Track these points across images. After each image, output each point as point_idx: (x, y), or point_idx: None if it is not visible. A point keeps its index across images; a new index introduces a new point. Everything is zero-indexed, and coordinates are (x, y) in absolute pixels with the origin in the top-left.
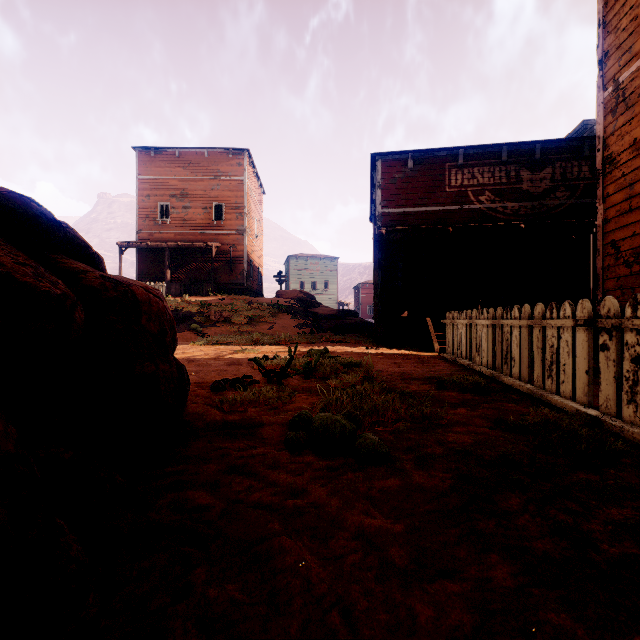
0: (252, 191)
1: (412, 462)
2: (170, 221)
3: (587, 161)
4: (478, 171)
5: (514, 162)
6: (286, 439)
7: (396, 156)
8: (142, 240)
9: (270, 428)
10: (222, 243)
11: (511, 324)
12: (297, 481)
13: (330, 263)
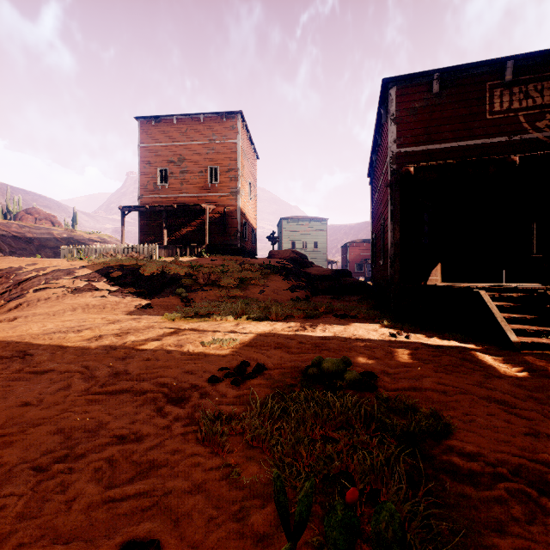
0: (246, 154)
1: None
2: (168, 186)
3: None
4: (534, 88)
5: None
6: None
7: (416, 80)
8: (143, 204)
9: None
10: (216, 205)
11: None
12: None
13: (319, 224)
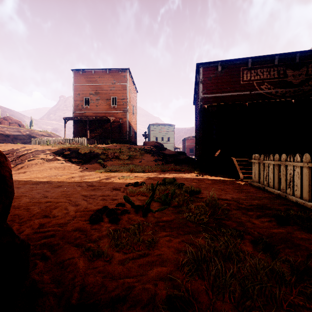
0: (131, 90)
1: None
2: (90, 106)
3: None
4: (260, 71)
5: (282, 65)
6: None
7: (211, 64)
8: (76, 116)
9: None
10: (116, 117)
11: None
12: None
13: (170, 127)
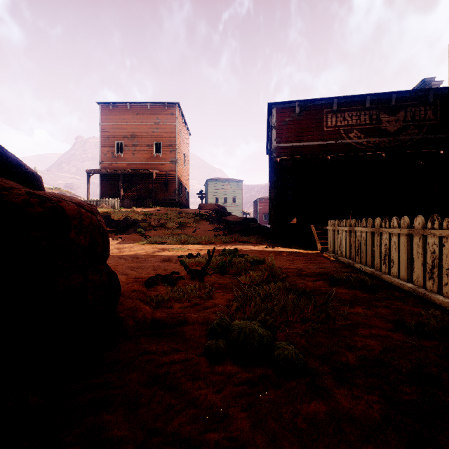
0: (181, 133)
1: (331, 376)
2: (123, 155)
3: (431, 106)
4: (348, 115)
5: (375, 108)
6: (206, 349)
7: (286, 105)
8: (104, 168)
9: (192, 327)
10: (160, 170)
11: (391, 232)
12: (217, 403)
13: (237, 184)
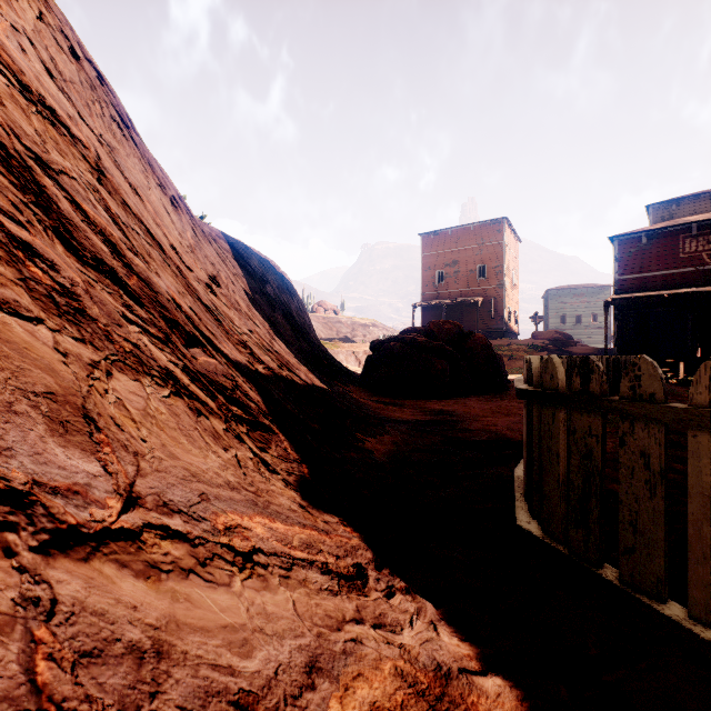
0: (509, 248)
1: None
2: (444, 284)
3: None
4: None
5: None
6: None
7: (631, 235)
8: (425, 300)
9: None
10: (484, 296)
11: None
12: None
13: (599, 293)
